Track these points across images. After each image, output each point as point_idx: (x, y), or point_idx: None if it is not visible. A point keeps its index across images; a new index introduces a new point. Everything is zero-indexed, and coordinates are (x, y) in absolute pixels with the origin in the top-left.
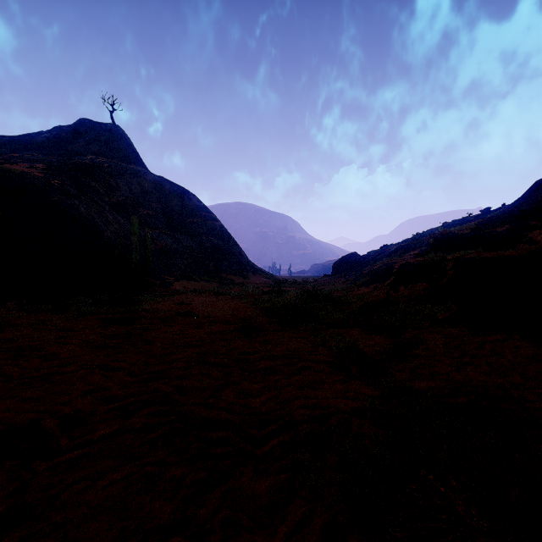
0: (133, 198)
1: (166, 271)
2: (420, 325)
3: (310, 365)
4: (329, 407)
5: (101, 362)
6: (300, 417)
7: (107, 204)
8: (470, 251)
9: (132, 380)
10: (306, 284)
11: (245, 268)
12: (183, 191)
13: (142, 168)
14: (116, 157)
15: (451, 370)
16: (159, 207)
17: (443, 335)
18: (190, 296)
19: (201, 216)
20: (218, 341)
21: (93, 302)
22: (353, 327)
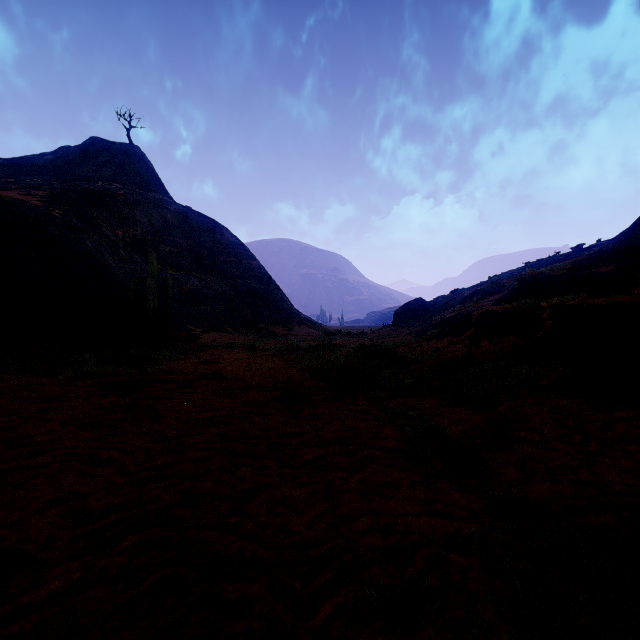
0: (153, 233)
1: (192, 321)
2: (516, 394)
3: (376, 455)
4: (410, 532)
5: (85, 451)
6: (367, 552)
7: (121, 239)
8: (571, 297)
9: (122, 482)
10: (362, 336)
11: (288, 317)
12: (214, 225)
13: (165, 196)
14: (133, 184)
15: (578, 465)
16: (185, 243)
17: (551, 409)
18: (220, 352)
19: (235, 254)
20: (251, 417)
21: (97, 361)
22: (427, 395)
